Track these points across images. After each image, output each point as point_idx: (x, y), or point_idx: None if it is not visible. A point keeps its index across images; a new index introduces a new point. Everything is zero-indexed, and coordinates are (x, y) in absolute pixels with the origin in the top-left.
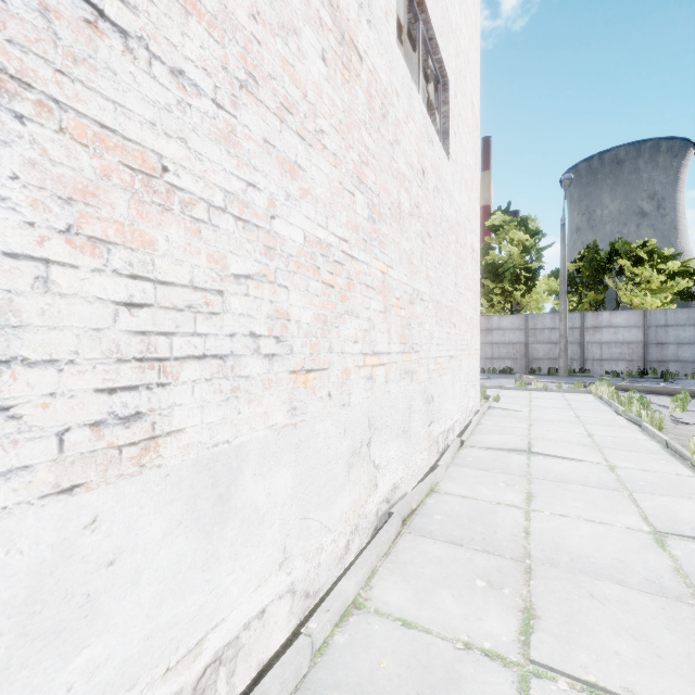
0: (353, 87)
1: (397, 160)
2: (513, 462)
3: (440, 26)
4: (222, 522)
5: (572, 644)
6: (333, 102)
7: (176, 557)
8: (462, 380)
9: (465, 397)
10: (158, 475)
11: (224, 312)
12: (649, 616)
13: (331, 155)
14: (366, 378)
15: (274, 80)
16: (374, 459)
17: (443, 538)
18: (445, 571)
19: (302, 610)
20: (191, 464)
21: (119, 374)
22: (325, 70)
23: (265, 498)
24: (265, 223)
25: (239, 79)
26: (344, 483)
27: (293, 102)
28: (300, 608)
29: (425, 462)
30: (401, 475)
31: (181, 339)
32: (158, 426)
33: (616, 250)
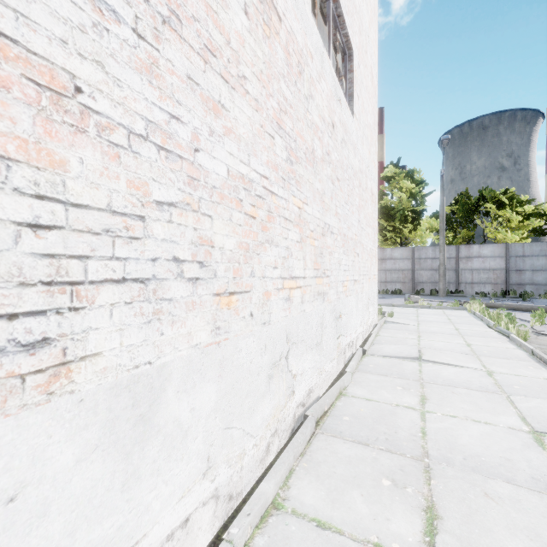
0: (273, 43)
1: (312, 112)
2: (407, 368)
3: (346, 6)
4: (143, 441)
5: (474, 546)
6: (255, 53)
7: (91, 482)
8: (363, 300)
9: (366, 314)
10: (69, 401)
11: (145, 237)
12: (540, 515)
13: (253, 100)
14: (284, 299)
15: (197, 23)
16: (291, 370)
17: (351, 438)
18: (354, 471)
19: (225, 512)
20: (109, 387)
21: (22, 298)
22: (247, 22)
23: (189, 414)
24: (189, 154)
25: (162, 15)
26: (265, 393)
27: (217, 46)
28: (223, 511)
29: (334, 369)
30: (314, 381)
31: (98, 262)
32: (69, 351)
33: (483, 196)
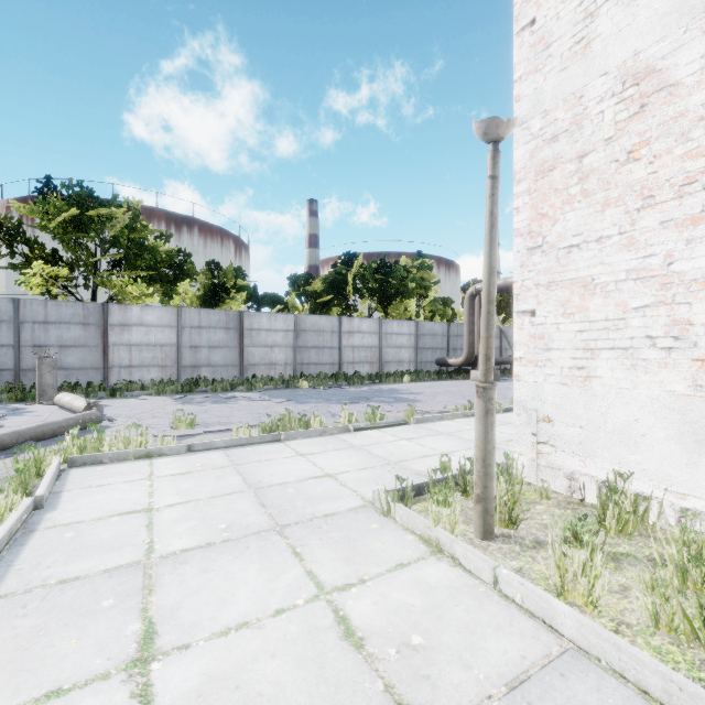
0: None
1: None
2: None
3: None
4: None
5: None
6: None
7: None
8: None
9: None
10: None
11: None
12: None
13: None
14: None
15: None
16: None
17: None
18: None
19: None
20: None
21: None
22: None
23: None
24: None
25: None
26: None
27: None
28: None
29: None
30: None
31: None
32: None
33: None
